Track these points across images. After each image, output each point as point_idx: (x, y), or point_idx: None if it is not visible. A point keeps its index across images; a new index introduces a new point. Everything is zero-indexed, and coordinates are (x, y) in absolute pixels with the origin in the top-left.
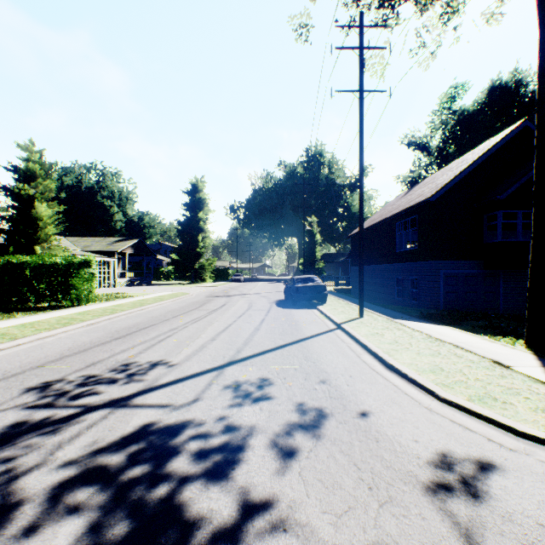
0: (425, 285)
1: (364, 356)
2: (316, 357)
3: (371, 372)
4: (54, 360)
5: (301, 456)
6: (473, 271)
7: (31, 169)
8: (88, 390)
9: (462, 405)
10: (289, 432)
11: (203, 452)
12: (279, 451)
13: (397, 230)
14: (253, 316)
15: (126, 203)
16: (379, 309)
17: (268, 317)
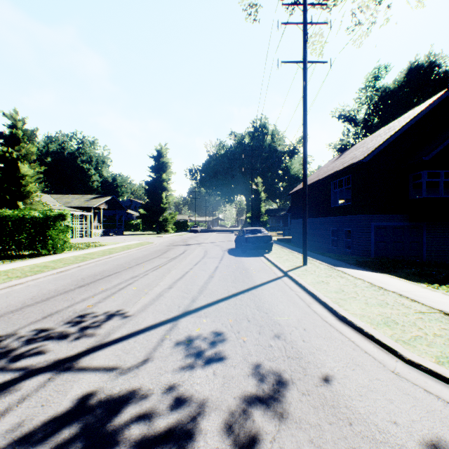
0: (358, 236)
1: (314, 305)
2: (268, 306)
3: (324, 324)
4: (13, 310)
5: (263, 448)
6: (400, 223)
7: (14, 134)
8: (35, 347)
9: (434, 370)
10: (246, 408)
11: (144, 442)
12: (236, 441)
13: (332, 188)
14: (208, 263)
15: (102, 167)
16: (319, 257)
17: (221, 264)
